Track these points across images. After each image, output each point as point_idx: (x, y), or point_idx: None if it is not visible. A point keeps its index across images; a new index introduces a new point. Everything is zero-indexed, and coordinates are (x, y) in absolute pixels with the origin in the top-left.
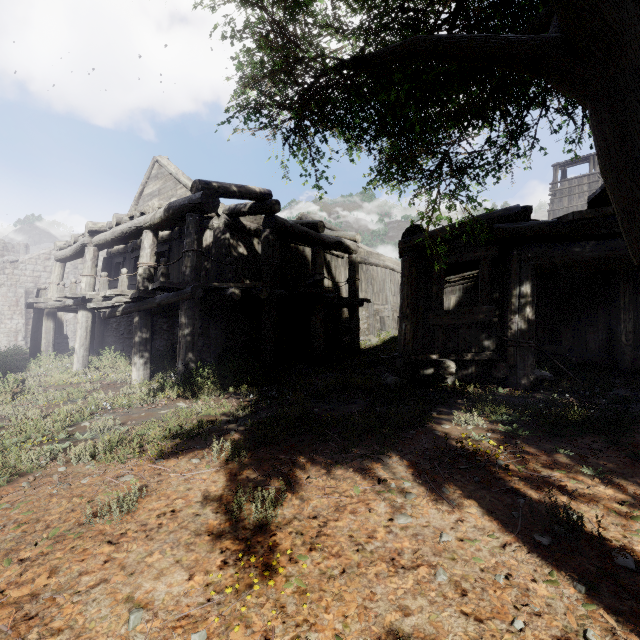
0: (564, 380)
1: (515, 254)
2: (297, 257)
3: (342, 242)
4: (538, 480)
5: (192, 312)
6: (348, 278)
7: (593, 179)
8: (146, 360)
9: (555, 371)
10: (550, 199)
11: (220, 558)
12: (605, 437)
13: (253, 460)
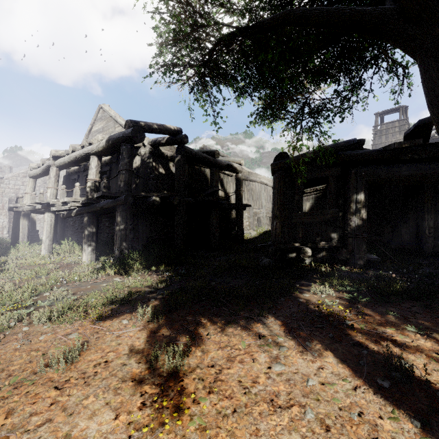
0: (387, 261)
1: (353, 173)
2: (200, 175)
3: (231, 165)
4: (375, 335)
5: (125, 213)
6: (235, 190)
7: (402, 123)
8: (93, 247)
9: (381, 255)
10: (373, 137)
11: (140, 400)
12: (420, 302)
13: (167, 321)
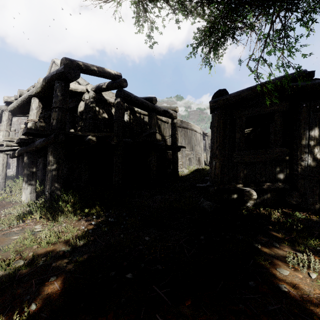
0: None
1: (304, 106)
2: (140, 121)
3: (167, 111)
4: None
5: (57, 153)
6: (171, 134)
7: None
8: (32, 187)
9: None
10: None
11: None
12: None
13: None
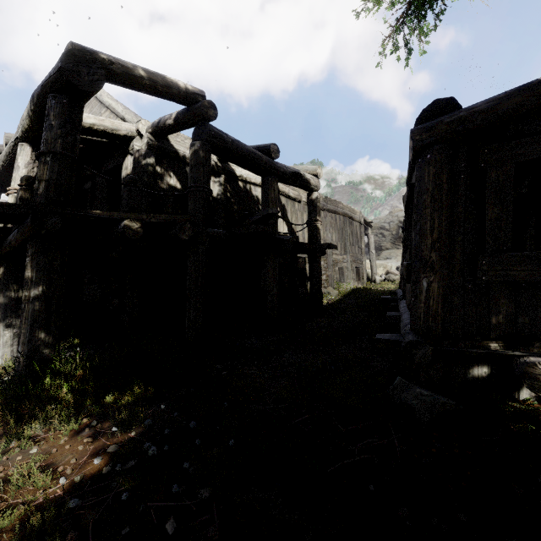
0: None
1: None
2: (246, 196)
3: (301, 174)
4: None
5: (46, 258)
6: (307, 220)
7: None
8: (16, 330)
9: None
10: None
11: None
12: None
13: None
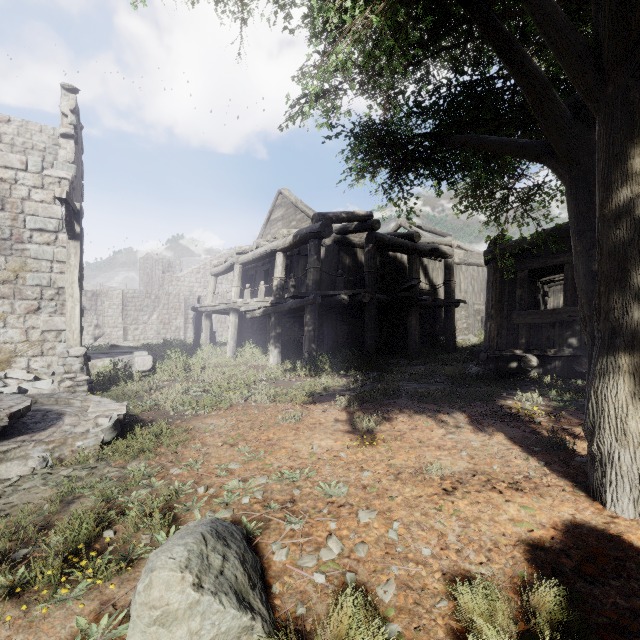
0: None
1: None
2: (395, 263)
3: (437, 248)
4: (559, 430)
5: (313, 314)
6: (444, 281)
7: None
8: (279, 350)
9: None
10: None
11: (348, 438)
12: None
13: (362, 408)
